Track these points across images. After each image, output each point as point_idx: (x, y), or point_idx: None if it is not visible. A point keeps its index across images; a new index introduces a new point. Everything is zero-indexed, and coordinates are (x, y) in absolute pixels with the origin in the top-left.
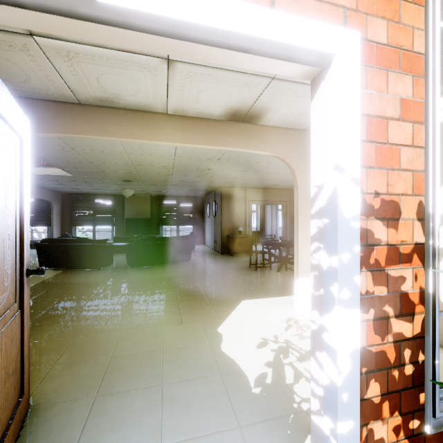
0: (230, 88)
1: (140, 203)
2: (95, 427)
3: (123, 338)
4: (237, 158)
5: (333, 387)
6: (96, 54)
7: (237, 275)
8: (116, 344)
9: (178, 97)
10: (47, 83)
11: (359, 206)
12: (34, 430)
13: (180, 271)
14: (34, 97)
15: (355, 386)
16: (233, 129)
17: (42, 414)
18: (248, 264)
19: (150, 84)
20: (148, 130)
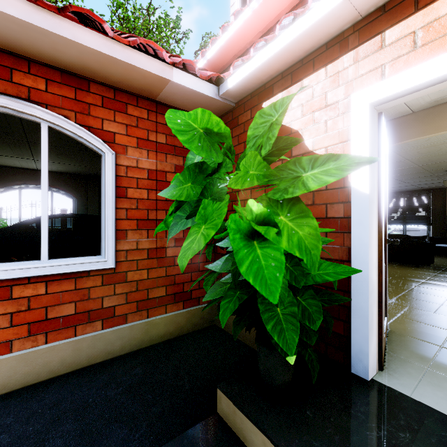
0: None
1: None
2: (446, 362)
3: None
4: None
5: None
6: None
7: None
8: None
9: None
10: (389, 110)
11: None
12: (395, 340)
13: None
14: None
15: None
16: None
17: (398, 336)
18: None
19: None
20: None
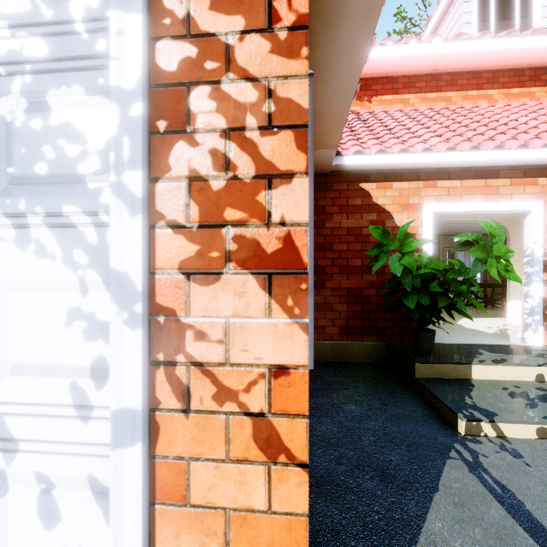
0: None
1: None
2: None
3: None
4: None
5: (532, 307)
6: None
7: None
8: None
9: None
10: None
11: (542, 253)
12: None
13: None
14: None
15: (540, 307)
16: None
17: None
18: None
19: None
20: None
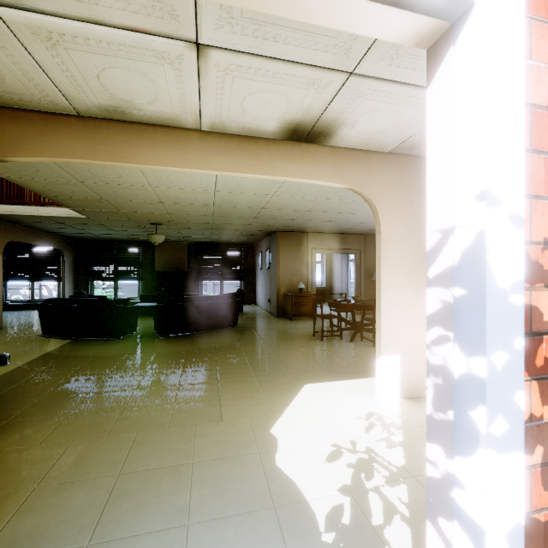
0: (288, 91)
1: (174, 251)
2: None
3: (139, 444)
4: (298, 194)
5: None
6: (91, 35)
7: (298, 347)
8: (128, 453)
9: (216, 104)
10: (28, 84)
11: (523, 266)
12: None
13: (223, 341)
14: (14, 107)
15: None
16: (293, 152)
17: None
18: (312, 331)
19: (174, 84)
20: (175, 153)
